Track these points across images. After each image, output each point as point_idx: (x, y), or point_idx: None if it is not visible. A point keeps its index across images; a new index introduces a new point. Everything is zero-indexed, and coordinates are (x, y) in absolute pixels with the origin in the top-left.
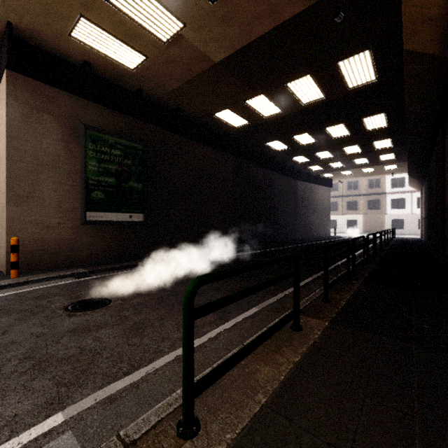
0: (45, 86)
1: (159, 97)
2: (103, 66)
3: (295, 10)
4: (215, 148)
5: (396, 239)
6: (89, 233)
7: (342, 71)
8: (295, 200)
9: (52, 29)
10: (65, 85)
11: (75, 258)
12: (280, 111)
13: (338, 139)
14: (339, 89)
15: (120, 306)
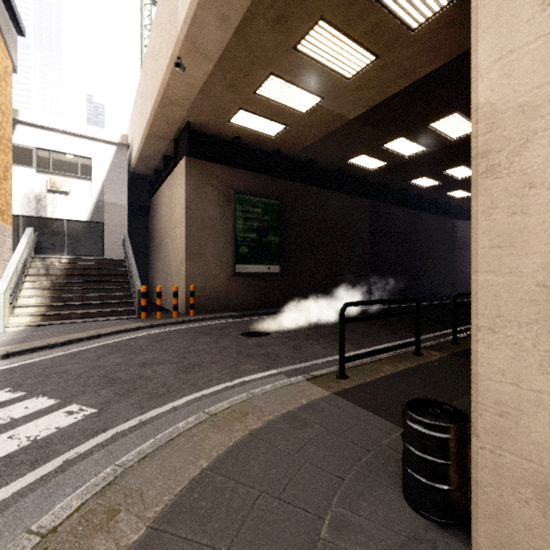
0: (207, 163)
1: (294, 153)
2: (249, 137)
3: (431, 68)
4: (349, 193)
5: None
6: (237, 283)
7: None
8: (453, 245)
9: (217, 120)
10: (222, 161)
11: (227, 304)
12: (424, 149)
13: None
14: None
15: (278, 337)
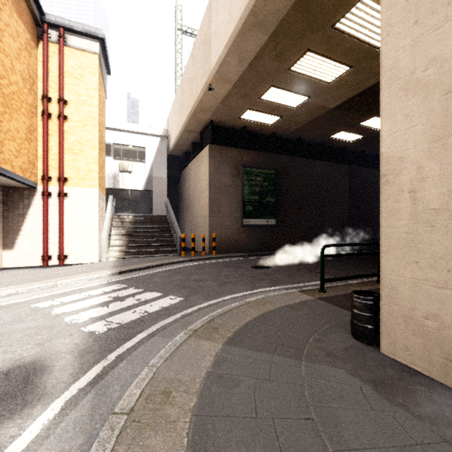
0: (224, 147)
1: (287, 134)
2: (253, 126)
3: None
4: (331, 161)
5: None
6: (244, 232)
7: None
8: None
9: (231, 118)
10: (234, 145)
11: (237, 247)
12: None
13: None
14: None
15: (277, 269)
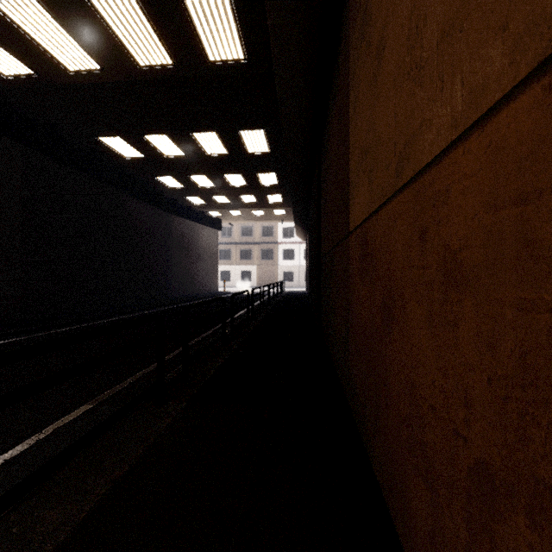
0: None
1: None
2: None
3: None
4: None
5: (285, 293)
6: None
7: (190, 13)
8: (168, 242)
9: None
10: None
11: None
12: (98, 67)
13: (215, 159)
14: (196, 58)
15: None
